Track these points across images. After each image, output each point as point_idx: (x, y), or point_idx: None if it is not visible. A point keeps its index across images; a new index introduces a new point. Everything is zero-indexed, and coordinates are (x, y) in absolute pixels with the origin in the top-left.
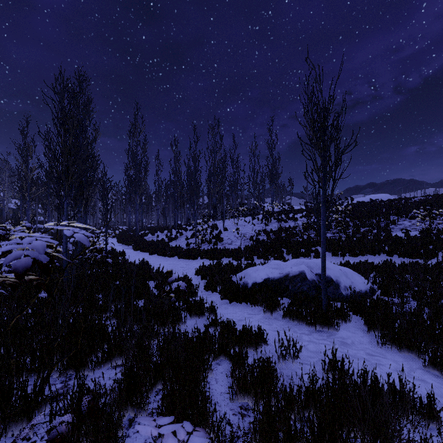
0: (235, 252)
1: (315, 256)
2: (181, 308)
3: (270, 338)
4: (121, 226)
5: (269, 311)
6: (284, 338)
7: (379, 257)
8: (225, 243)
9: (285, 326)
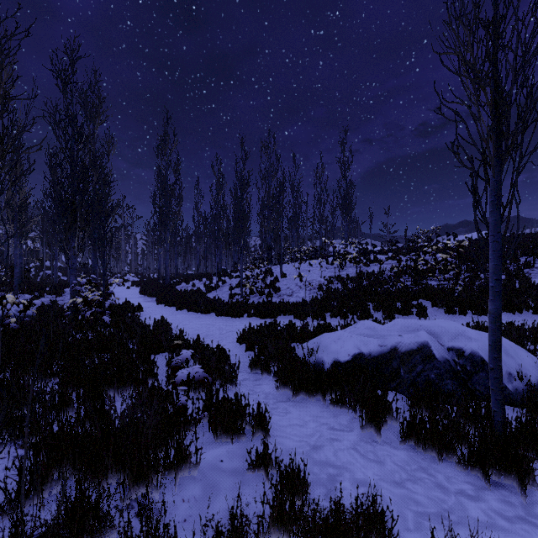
0: (298, 307)
1: (420, 314)
2: (198, 418)
3: (393, 512)
4: (153, 274)
5: (371, 424)
6: (424, 511)
7: (521, 315)
8: (283, 295)
9: (413, 466)
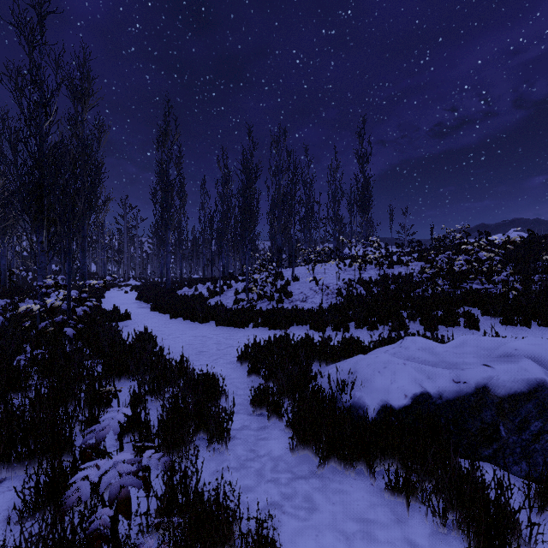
0: (315, 315)
1: (470, 325)
2: None
3: None
4: (158, 278)
5: None
6: None
7: None
8: (295, 300)
9: None
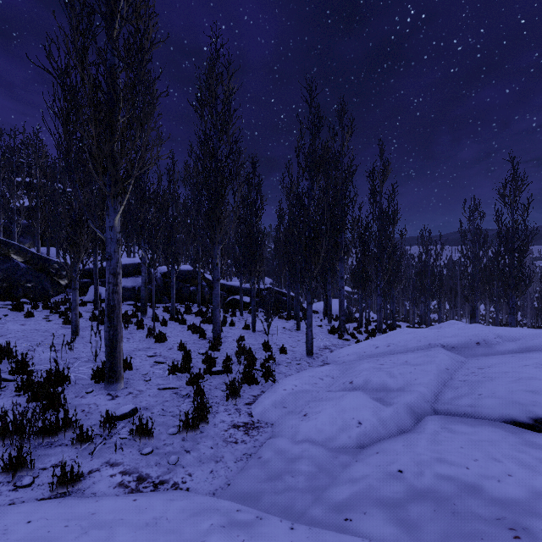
0: None
1: None
2: None
3: None
4: None
5: None
6: None
7: None
8: None
9: None
